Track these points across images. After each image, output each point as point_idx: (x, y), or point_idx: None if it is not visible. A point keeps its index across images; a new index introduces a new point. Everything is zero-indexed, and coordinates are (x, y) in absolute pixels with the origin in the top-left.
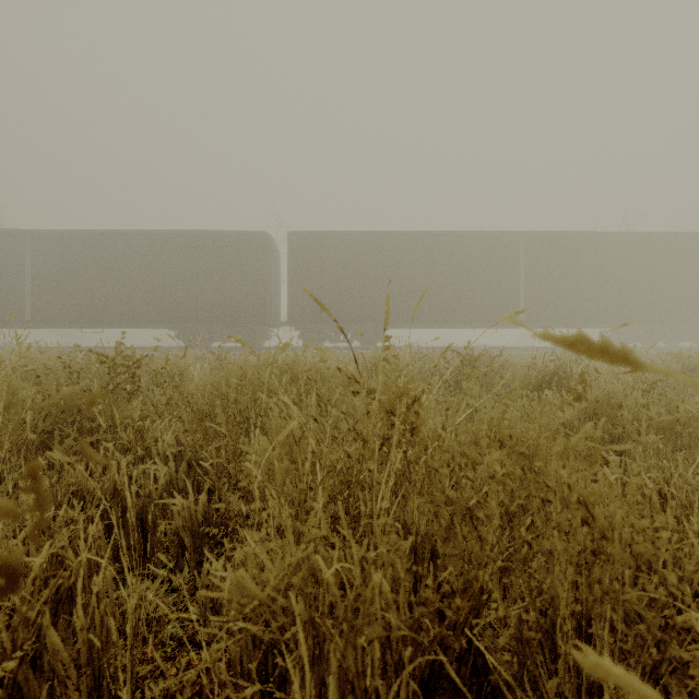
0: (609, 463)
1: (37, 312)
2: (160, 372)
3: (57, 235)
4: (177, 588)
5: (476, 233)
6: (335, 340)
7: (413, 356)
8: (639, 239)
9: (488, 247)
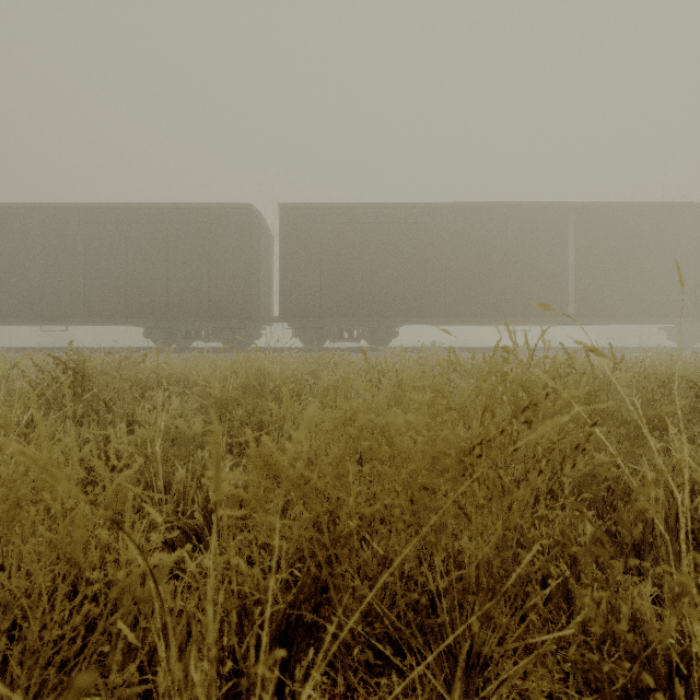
0: None
1: None
2: None
3: None
4: None
5: (514, 204)
6: (338, 338)
7: None
8: None
9: (529, 222)
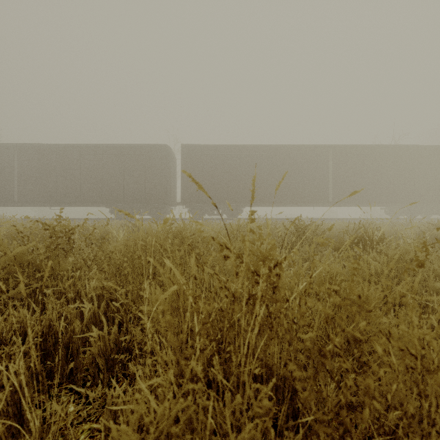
0: (435, 315)
1: (21, 196)
2: (88, 237)
3: (34, 147)
4: (92, 400)
5: (301, 145)
6: (211, 214)
7: (262, 225)
8: (405, 149)
9: (309, 154)
